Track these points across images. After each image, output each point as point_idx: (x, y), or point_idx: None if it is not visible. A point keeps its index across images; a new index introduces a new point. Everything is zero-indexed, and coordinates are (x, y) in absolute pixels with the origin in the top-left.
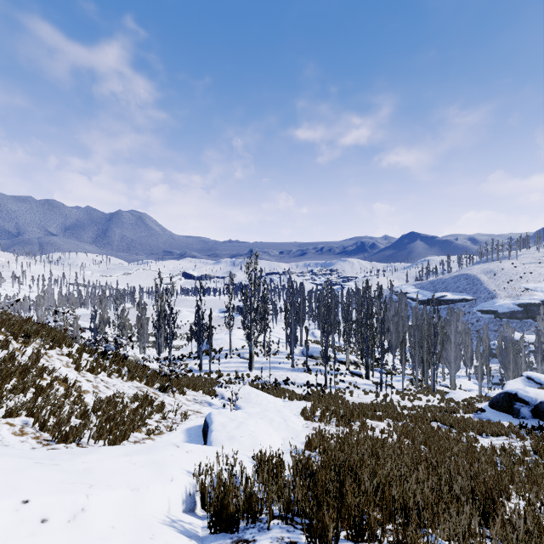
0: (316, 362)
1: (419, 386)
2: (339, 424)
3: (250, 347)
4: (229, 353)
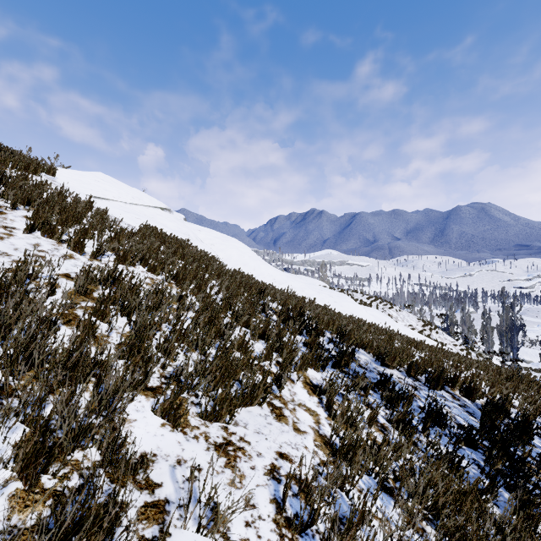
0: None
1: None
2: None
3: None
4: None
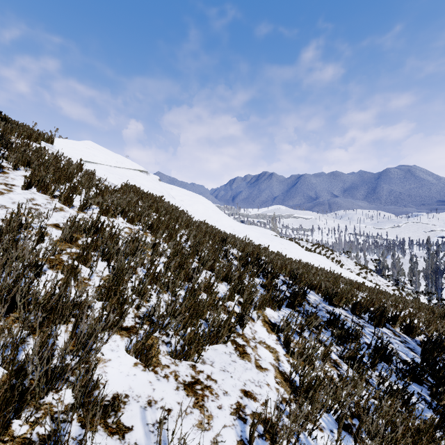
0: None
1: None
2: None
3: None
4: None
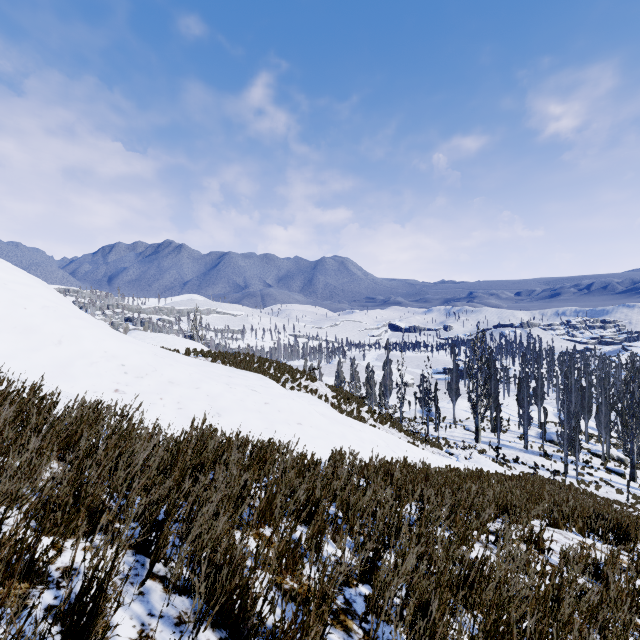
0: (557, 449)
1: None
2: None
3: (476, 420)
4: (453, 423)
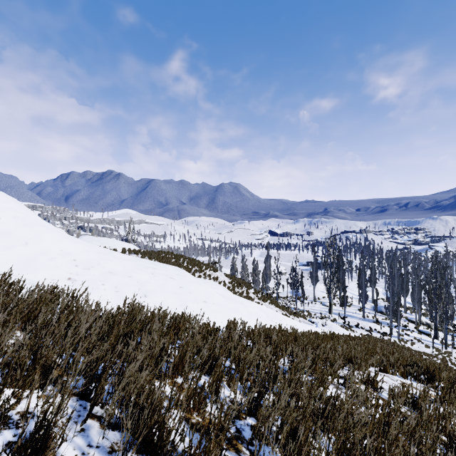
0: (385, 317)
1: None
2: None
3: (329, 298)
4: (314, 300)
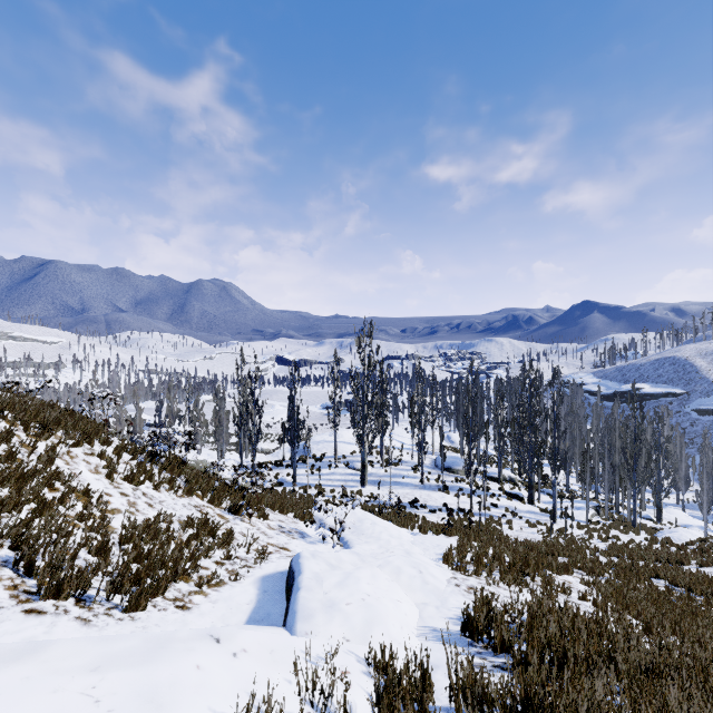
0: (455, 477)
1: (609, 517)
2: (509, 581)
3: (362, 453)
4: (334, 461)
